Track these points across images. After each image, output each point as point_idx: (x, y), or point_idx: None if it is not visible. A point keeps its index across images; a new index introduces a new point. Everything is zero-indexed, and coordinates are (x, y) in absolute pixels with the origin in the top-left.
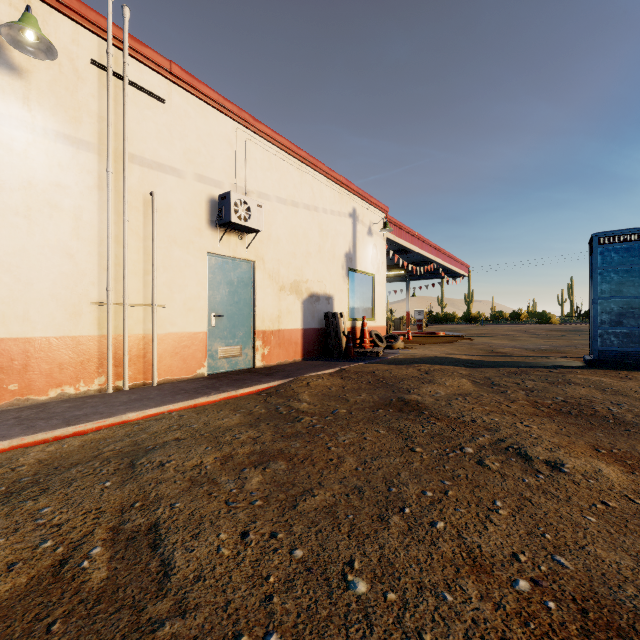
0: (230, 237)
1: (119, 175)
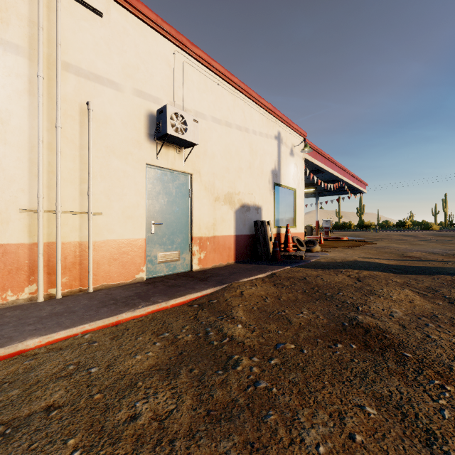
0: (168, 150)
1: (53, 82)
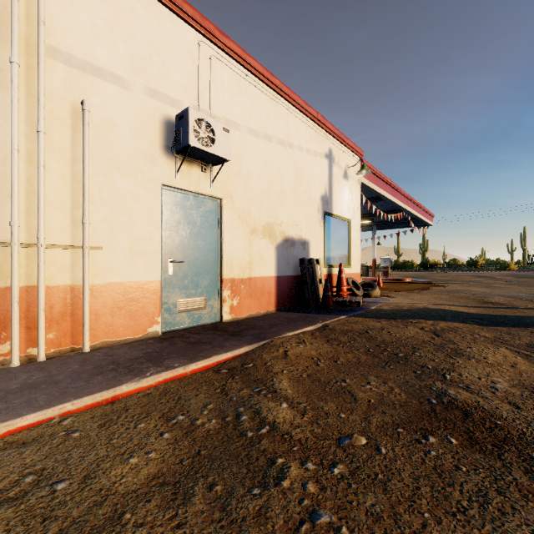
0: (191, 168)
1: (33, 72)
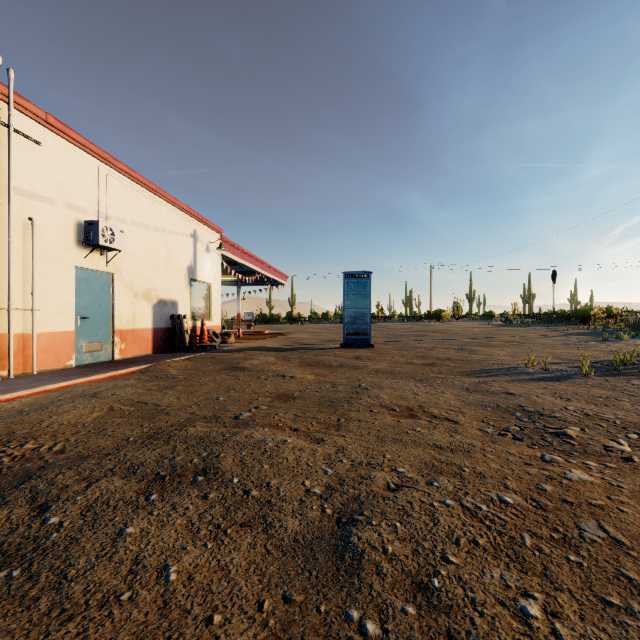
0: (94, 254)
1: (3, 203)
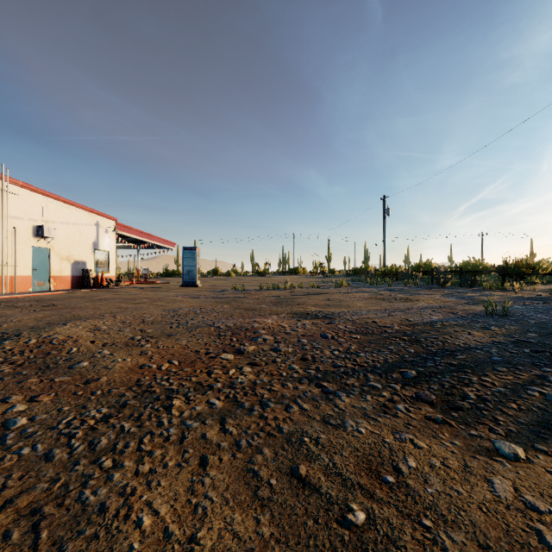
0: (41, 240)
1: (4, 223)
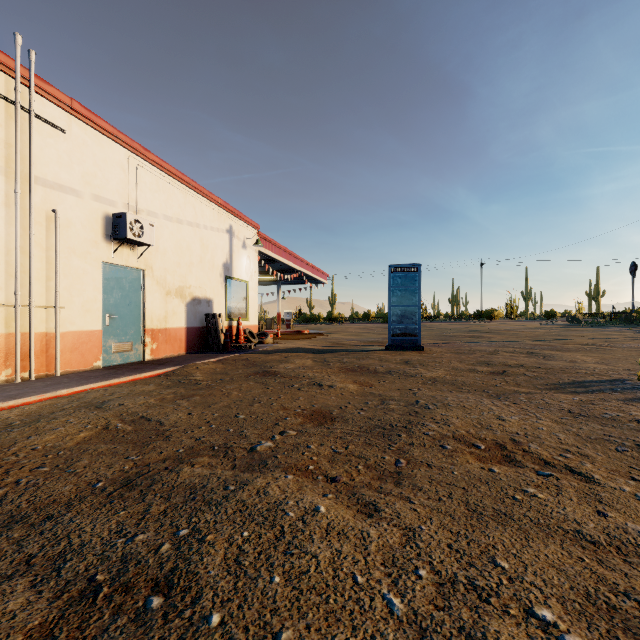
0: (123, 249)
1: (24, 194)
